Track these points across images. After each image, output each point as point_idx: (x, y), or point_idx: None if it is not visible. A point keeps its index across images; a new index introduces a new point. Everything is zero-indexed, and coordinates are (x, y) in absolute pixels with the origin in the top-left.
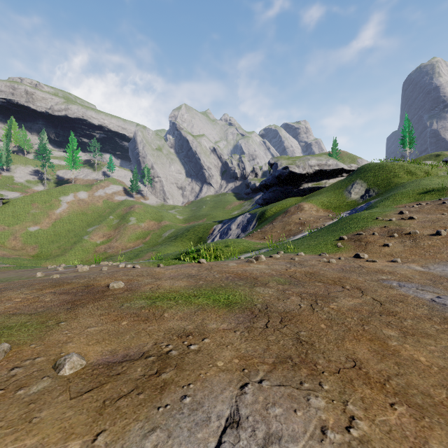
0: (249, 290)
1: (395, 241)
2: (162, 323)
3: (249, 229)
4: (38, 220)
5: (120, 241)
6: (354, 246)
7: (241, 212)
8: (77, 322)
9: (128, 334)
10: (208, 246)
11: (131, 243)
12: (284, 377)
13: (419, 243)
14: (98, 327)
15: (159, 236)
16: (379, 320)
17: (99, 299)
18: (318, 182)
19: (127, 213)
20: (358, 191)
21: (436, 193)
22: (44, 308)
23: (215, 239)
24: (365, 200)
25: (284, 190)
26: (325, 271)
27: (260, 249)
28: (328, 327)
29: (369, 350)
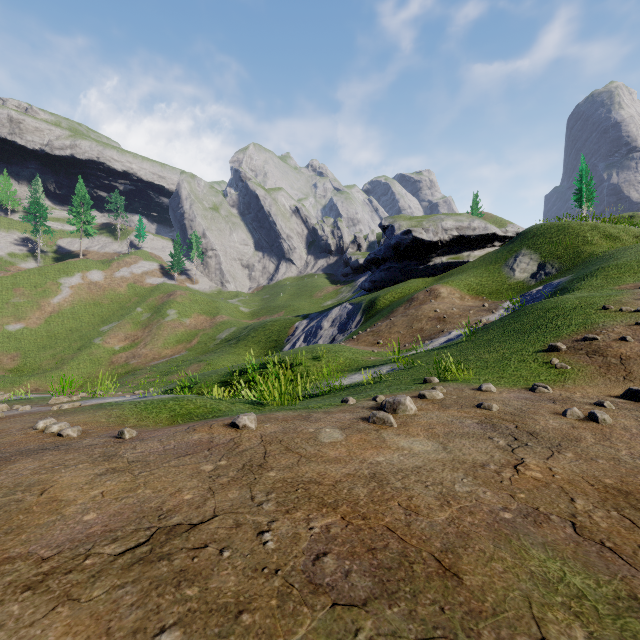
0: None
1: None
2: None
3: (351, 328)
4: (23, 313)
5: (151, 347)
6: (595, 365)
7: (336, 302)
8: None
9: None
10: (282, 357)
11: (168, 349)
12: None
13: None
14: None
15: (213, 338)
16: None
17: None
18: (456, 255)
19: (164, 304)
20: (526, 267)
21: None
22: None
23: (298, 343)
24: (539, 281)
25: (404, 267)
26: None
27: (376, 365)
28: None
29: None
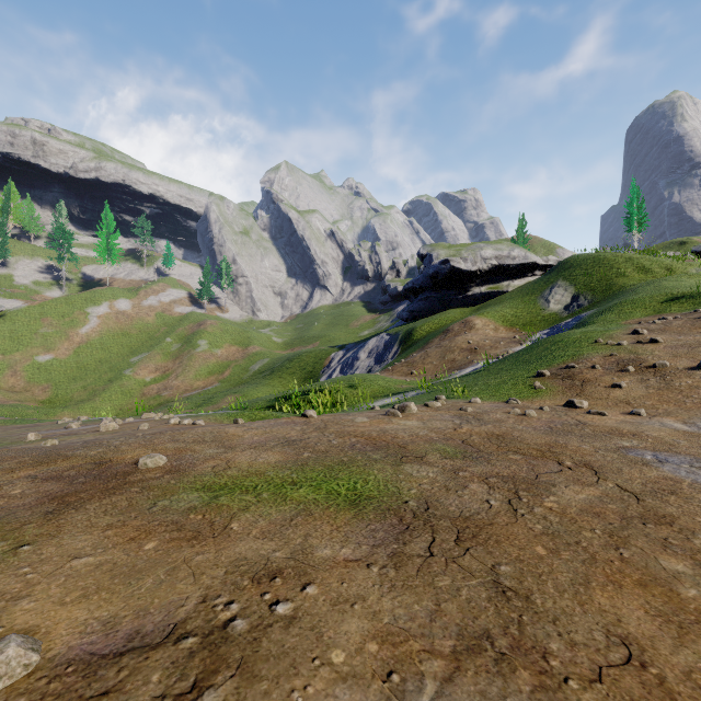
0: (393, 470)
1: (632, 380)
2: (225, 545)
3: (387, 359)
4: (52, 344)
5: (183, 378)
6: (563, 386)
7: (374, 332)
8: (56, 544)
9: (152, 575)
10: (321, 386)
11: (200, 381)
12: (482, 697)
13: (672, 382)
14: (94, 558)
15: (245, 369)
16: (645, 535)
17: (114, 490)
18: (496, 284)
19: (194, 334)
20: (561, 298)
21: (688, 301)
22: (2, 511)
23: (334, 374)
24: (571, 313)
25: (443, 296)
26: (522, 433)
27: (405, 391)
28: (551, 552)
29: (648, 611)
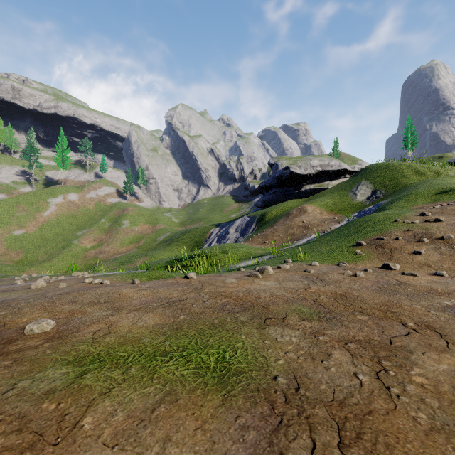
0: (258, 334)
1: (427, 248)
2: None
3: (248, 233)
4: (24, 223)
5: (112, 246)
6: (377, 253)
7: (239, 215)
8: None
9: None
10: (203, 251)
11: (123, 247)
12: None
13: None
14: None
15: (154, 240)
16: None
17: None
18: (320, 183)
19: (120, 216)
20: (364, 192)
21: (454, 193)
22: None
23: (213, 243)
24: (371, 202)
25: (285, 191)
26: (360, 292)
27: (261, 255)
28: None
29: None
